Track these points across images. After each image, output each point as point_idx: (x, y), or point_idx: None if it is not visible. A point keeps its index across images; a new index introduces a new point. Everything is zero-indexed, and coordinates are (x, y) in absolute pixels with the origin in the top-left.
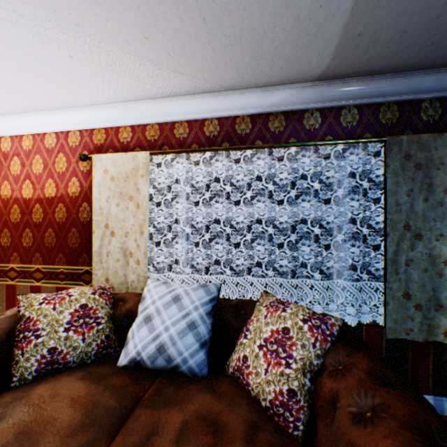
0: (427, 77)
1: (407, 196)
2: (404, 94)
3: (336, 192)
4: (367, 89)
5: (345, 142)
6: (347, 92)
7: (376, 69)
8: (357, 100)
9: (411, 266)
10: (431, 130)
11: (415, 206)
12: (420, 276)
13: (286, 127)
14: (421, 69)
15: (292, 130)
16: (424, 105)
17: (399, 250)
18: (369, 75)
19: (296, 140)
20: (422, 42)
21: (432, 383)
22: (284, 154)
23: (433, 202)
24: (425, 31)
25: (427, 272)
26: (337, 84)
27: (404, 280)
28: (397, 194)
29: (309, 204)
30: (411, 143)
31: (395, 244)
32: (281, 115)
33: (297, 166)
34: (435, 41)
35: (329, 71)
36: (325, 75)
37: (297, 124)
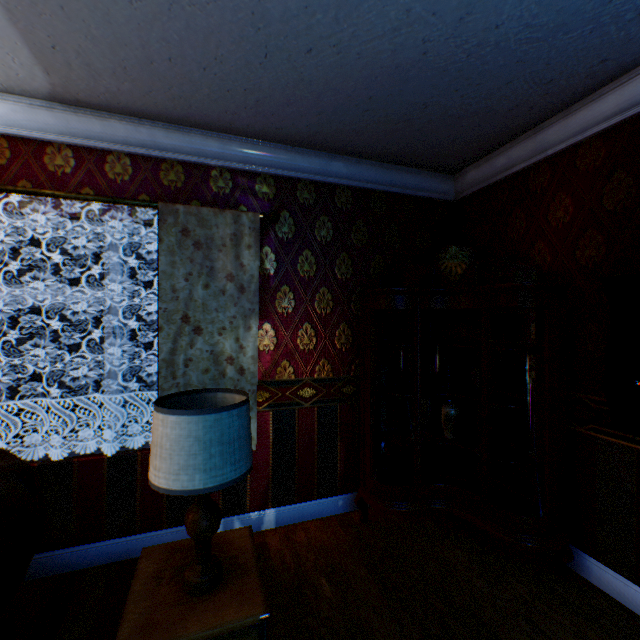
0: (210, 140)
1: (186, 281)
2: (188, 154)
3: (109, 270)
4: (138, 134)
5: (103, 200)
6: (111, 132)
7: (137, 110)
8: (127, 146)
9: (191, 367)
10: (223, 204)
11: (196, 293)
12: (200, 378)
13: (13, 161)
14: (200, 128)
15: (26, 168)
16: (215, 174)
17: (177, 348)
18: (137, 117)
19: (33, 184)
20: (164, 90)
21: (224, 503)
22: (10, 204)
23: (216, 290)
24: (154, 76)
25: (210, 373)
26: (92, 117)
27: (184, 385)
28: (175, 277)
29: (64, 286)
30: (190, 216)
31: (173, 340)
32: (3, 140)
33: (41, 226)
34: (181, 95)
35: (62, 92)
36: (60, 95)
37: (35, 161)
